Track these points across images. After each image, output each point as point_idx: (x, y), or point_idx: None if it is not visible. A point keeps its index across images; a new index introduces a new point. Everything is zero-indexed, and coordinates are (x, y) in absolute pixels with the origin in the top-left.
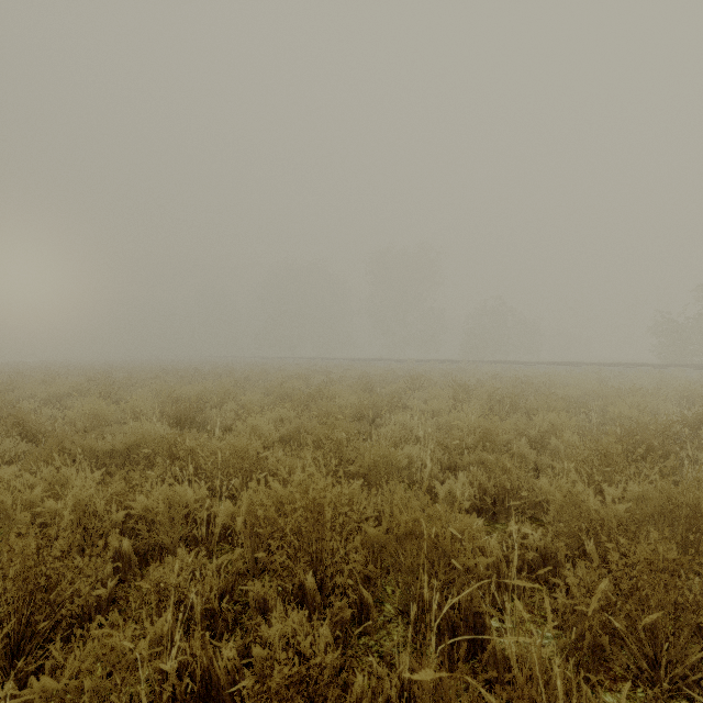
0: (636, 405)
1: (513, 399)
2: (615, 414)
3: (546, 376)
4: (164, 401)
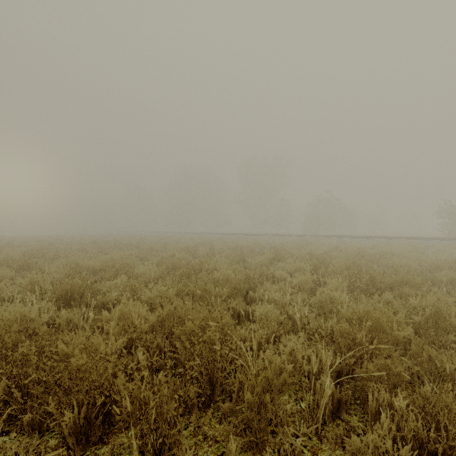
0: None
1: (372, 274)
2: None
3: (379, 249)
4: (67, 273)
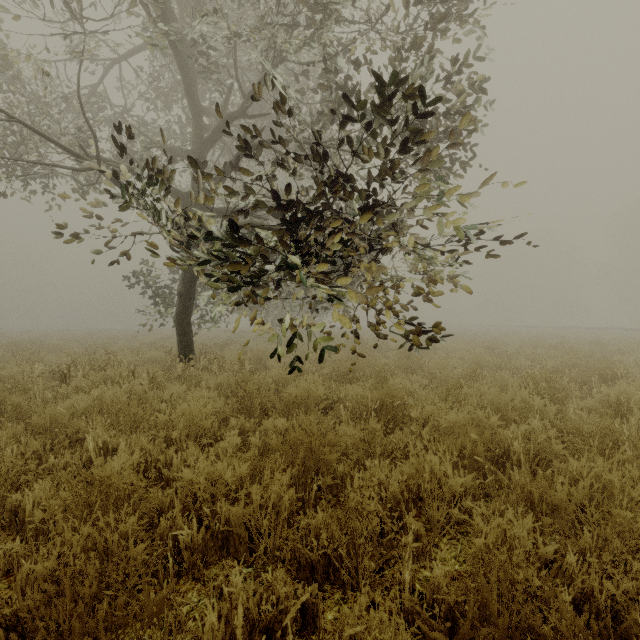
0: None
1: None
2: None
3: None
4: (468, 345)
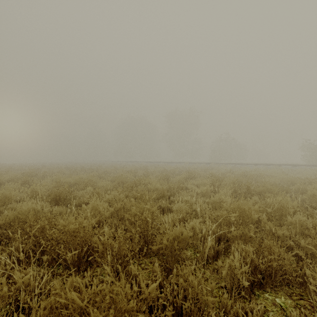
0: (316, 189)
1: (248, 185)
2: (312, 196)
3: (257, 171)
4: (54, 186)
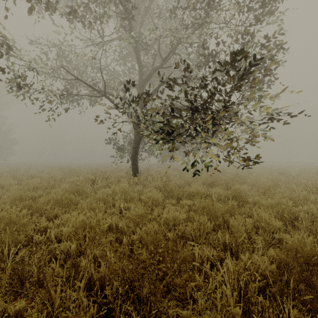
0: None
1: None
2: None
3: None
4: (269, 171)
